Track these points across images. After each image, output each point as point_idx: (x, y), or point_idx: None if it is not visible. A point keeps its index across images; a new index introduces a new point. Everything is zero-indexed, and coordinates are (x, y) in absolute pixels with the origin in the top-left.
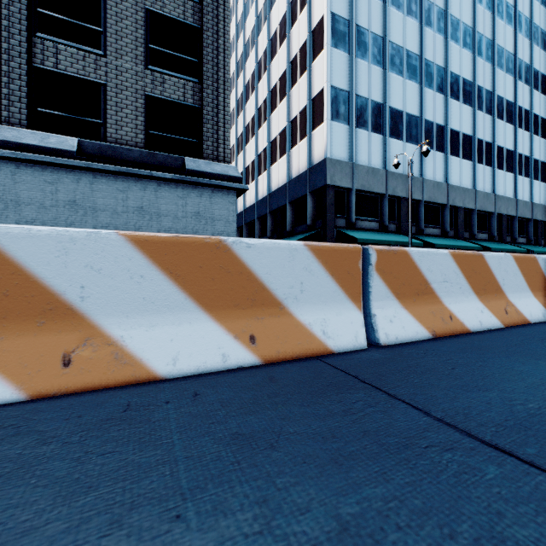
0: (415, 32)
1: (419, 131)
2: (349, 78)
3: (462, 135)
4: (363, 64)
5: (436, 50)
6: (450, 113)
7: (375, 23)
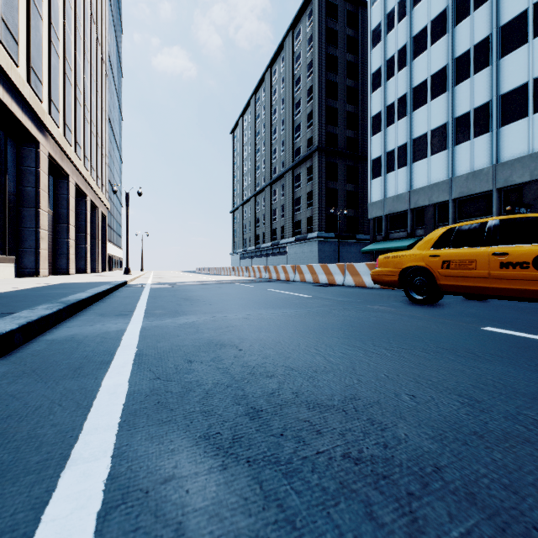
0: (442, 48)
1: (447, 135)
2: (382, 146)
3: (535, 80)
4: (391, 128)
5: (474, 30)
6: (502, 76)
7: (401, 88)
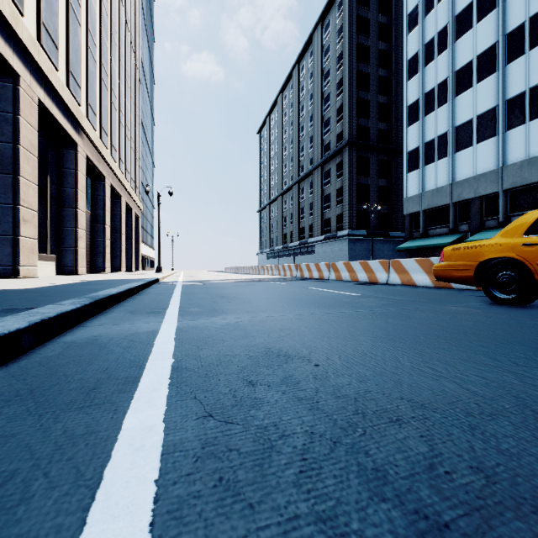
0: (490, 25)
1: (497, 120)
2: (419, 136)
3: None
4: (430, 116)
5: None
6: None
7: (441, 73)
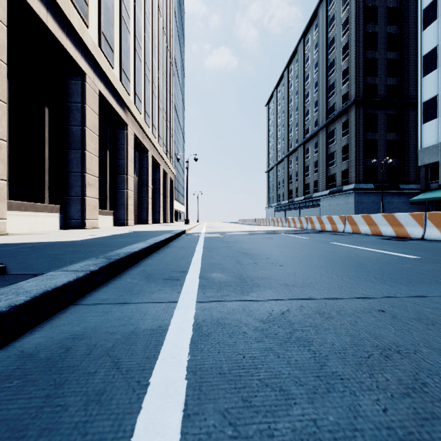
0: None
1: None
2: (438, 85)
3: None
4: None
5: None
6: None
7: None
